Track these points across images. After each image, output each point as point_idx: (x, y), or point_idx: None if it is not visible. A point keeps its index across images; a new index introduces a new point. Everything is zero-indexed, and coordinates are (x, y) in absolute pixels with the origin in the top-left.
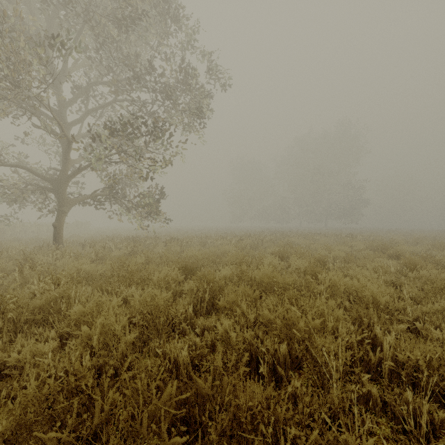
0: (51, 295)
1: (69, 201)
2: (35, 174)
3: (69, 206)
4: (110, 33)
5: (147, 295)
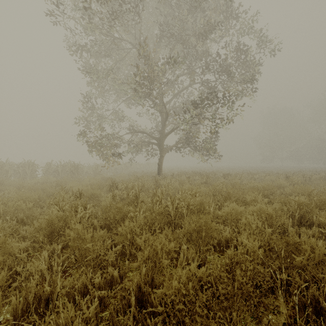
0: (198, 201)
1: (165, 150)
2: (149, 136)
3: (165, 153)
4: (191, 43)
5: (258, 208)
